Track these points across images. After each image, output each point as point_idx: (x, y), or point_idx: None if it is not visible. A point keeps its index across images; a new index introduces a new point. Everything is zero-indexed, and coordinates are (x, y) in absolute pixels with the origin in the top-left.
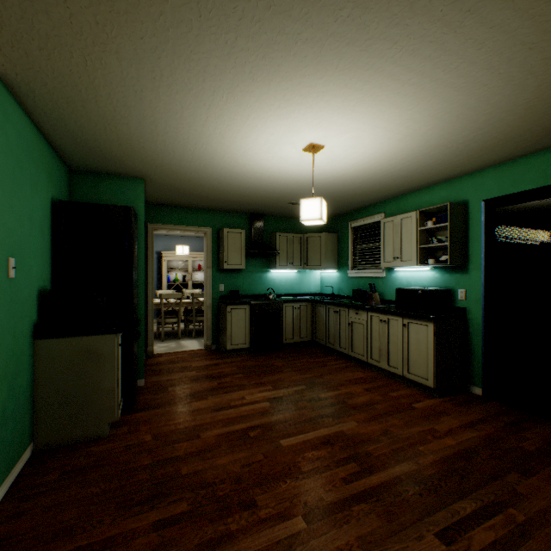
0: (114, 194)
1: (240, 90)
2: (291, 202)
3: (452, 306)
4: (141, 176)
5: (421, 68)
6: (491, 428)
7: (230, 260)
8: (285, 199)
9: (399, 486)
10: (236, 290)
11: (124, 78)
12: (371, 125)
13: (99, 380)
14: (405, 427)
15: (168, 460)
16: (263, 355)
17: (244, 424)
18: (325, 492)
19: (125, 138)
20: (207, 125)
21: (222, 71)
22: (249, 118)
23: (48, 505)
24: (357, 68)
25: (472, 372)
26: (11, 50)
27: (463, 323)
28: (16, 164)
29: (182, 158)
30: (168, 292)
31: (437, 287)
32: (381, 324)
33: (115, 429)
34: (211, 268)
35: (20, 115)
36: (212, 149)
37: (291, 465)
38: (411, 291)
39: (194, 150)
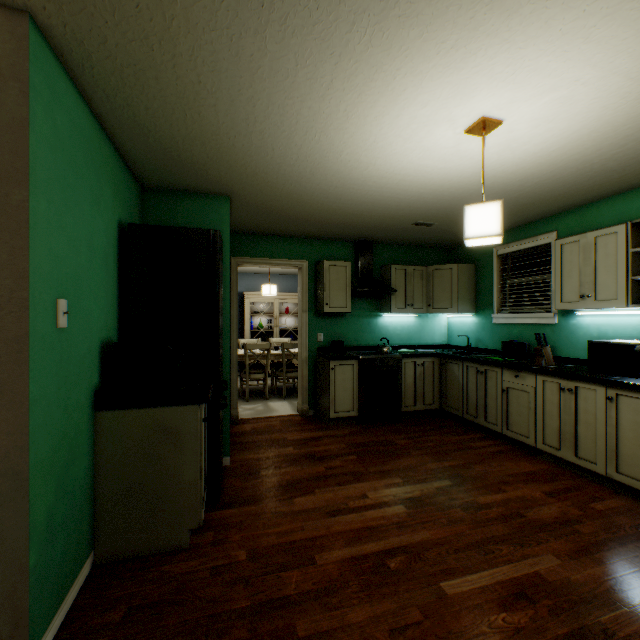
0: (193, 217)
1: (397, 14)
2: (416, 222)
3: None
4: (227, 193)
5: None
6: None
7: (332, 301)
8: (409, 218)
9: None
10: (339, 340)
11: (215, 12)
12: (605, 68)
13: (176, 468)
14: None
15: (273, 603)
16: (377, 428)
17: (375, 544)
18: None
19: (210, 131)
20: (327, 96)
21: None
22: (396, 75)
23: None
24: None
25: None
26: None
27: None
28: (69, 166)
29: (283, 160)
30: (251, 341)
31: None
32: (563, 394)
33: (197, 535)
34: (307, 311)
35: (74, 99)
36: (327, 141)
37: None
38: (618, 346)
39: (301, 144)
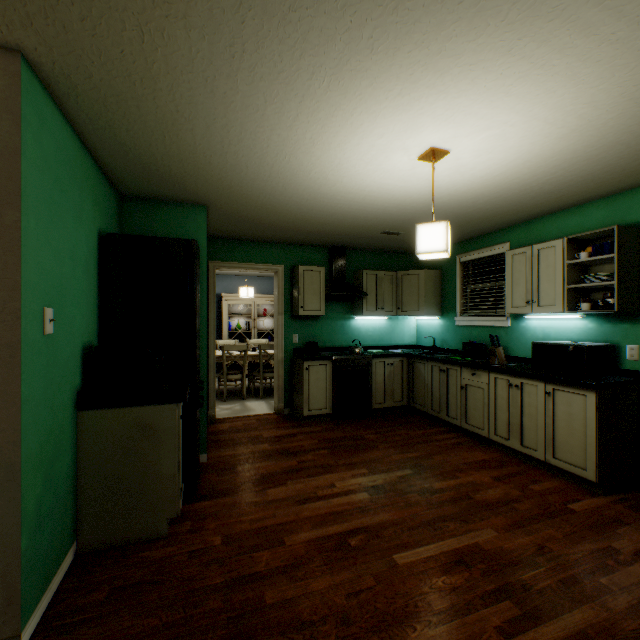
0: (171, 225)
1: (350, 69)
2: (385, 231)
3: (616, 368)
4: (204, 202)
5: None
6: None
7: (306, 305)
8: (378, 227)
9: None
10: (314, 342)
11: (192, 59)
12: (526, 115)
13: (156, 462)
14: (569, 542)
15: (245, 578)
16: (349, 424)
17: (339, 526)
18: None
19: (187, 150)
20: (294, 126)
21: (329, 37)
22: (353, 113)
23: None
24: (536, 18)
25: None
26: (45, 23)
27: (635, 392)
28: (55, 185)
29: (257, 176)
30: (229, 342)
31: (593, 342)
32: (511, 389)
33: (175, 524)
34: (283, 314)
35: (59, 122)
36: (296, 162)
37: (416, 598)
38: (555, 347)
39: (273, 164)
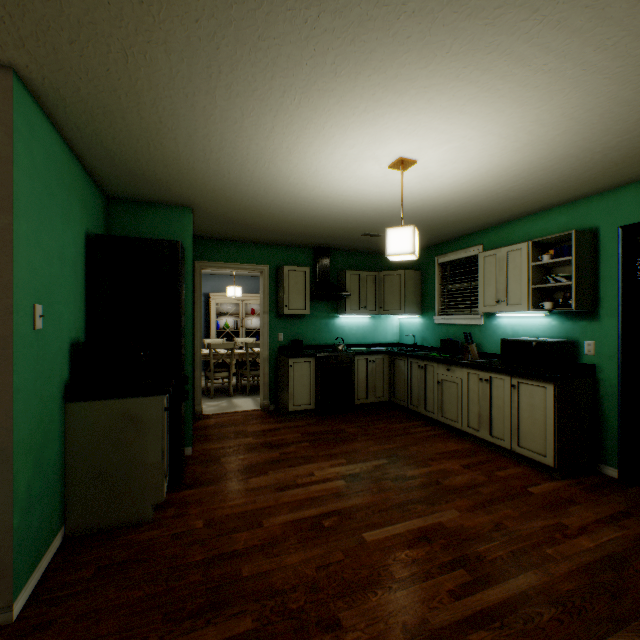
0: (157, 226)
1: (317, 89)
2: (366, 233)
3: (575, 363)
4: (189, 205)
5: (565, 47)
6: (639, 525)
7: (291, 304)
8: (359, 229)
9: (529, 607)
10: (298, 340)
11: (173, 78)
12: (482, 130)
13: (141, 451)
14: (523, 520)
15: (225, 555)
16: (332, 419)
17: (315, 510)
18: (430, 610)
19: (171, 157)
20: (271, 137)
21: (297, 62)
22: (325, 126)
23: (81, 613)
24: (476, 51)
25: (604, 447)
26: (36, 45)
27: (592, 384)
28: (44, 189)
29: (239, 181)
30: (217, 341)
31: (555, 338)
32: (481, 383)
33: (160, 511)
34: (268, 313)
35: (48, 131)
36: (275, 168)
37: (380, 569)
38: (521, 343)
39: (253, 170)
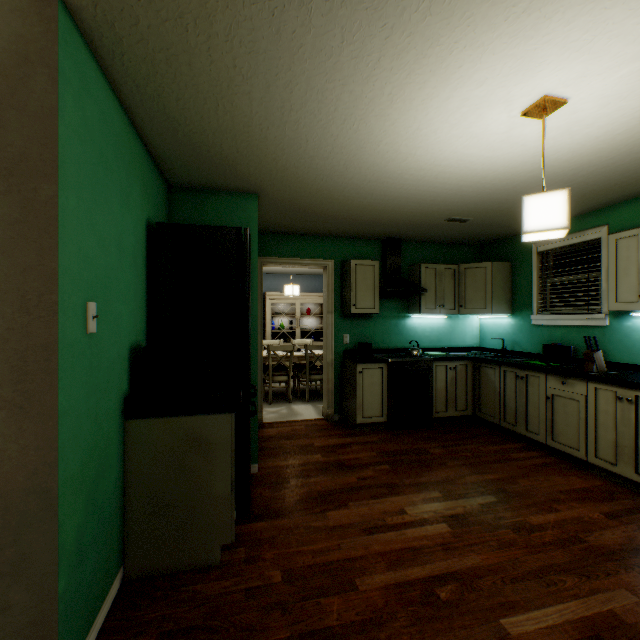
0: (220, 215)
1: None
2: (450, 218)
3: None
4: (254, 190)
5: None
6: None
7: (359, 302)
8: (443, 213)
9: None
10: (367, 343)
11: None
12: None
13: (207, 480)
14: None
15: (315, 635)
16: (407, 435)
17: (421, 569)
18: None
19: (242, 122)
20: (372, 77)
21: None
22: (453, 49)
23: None
24: None
25: None
26: None
27: None
28: (99, 160)
29: (316, 153)
30: (273, 342)
31: None
32: (620, 403)
33: (228, 550)
34: (333, 313)
35: (104, 90)
36: (365, 130)
37: None
38: None
39: (337, 134)
